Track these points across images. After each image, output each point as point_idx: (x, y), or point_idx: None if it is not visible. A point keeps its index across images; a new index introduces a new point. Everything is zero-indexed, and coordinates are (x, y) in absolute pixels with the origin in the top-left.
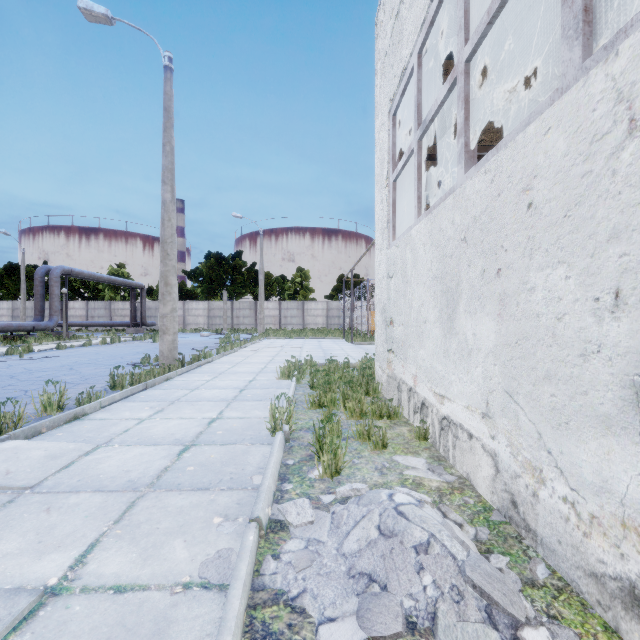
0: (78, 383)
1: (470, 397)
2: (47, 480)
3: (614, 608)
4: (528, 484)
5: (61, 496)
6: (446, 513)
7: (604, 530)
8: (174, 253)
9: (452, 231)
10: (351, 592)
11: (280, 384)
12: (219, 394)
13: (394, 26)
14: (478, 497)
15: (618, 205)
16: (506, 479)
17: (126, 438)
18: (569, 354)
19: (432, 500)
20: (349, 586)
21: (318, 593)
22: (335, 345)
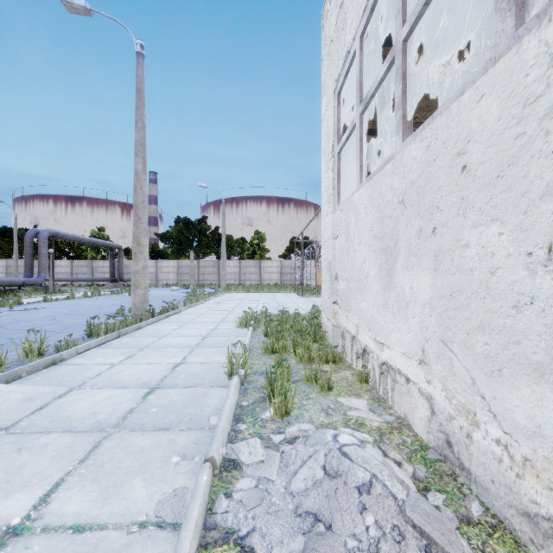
0: (59, 332)
1: (407, 345)
2: (22, 421)
3: (547, 547)
4: (462, 426)
5: (33, 436)
6: (386, 452)
7: (537, 472)
8: (145, 217)
9: (391, 195)
10: (298, 531)
11: (238, 332)
12: (184, 341)
13: (339, 15)
14: (415, 436)
15: (551, 164)
16: (441, 420)
17: (97, 382)
18: (502, 306)
19: (373, 439)
20: (296, 525)
21: (266, 532)
22: (287, 298)
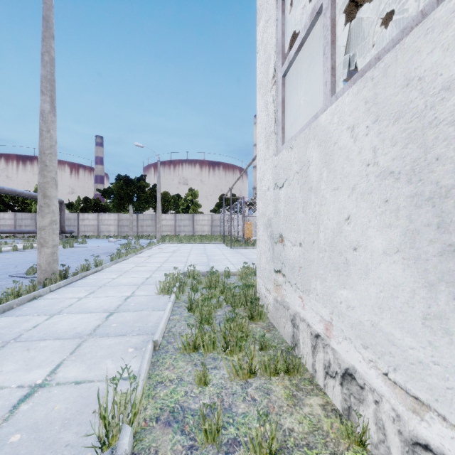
0: None
1: None
2: None
3: None
4: None
5: None
6: None
7: None
8: (54, 165)
9: None
10: None
11: (157, 302)
12: (78, 323)
13: None
14: None
15: None
16: None
17: None
18: None
19: None
20: None
21: None
22: (217, 250)
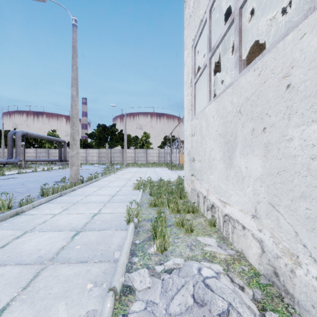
0: (24, 192)
1: (243, 204)
2: None
3: None
4: (287, 263)
5: None
6: (232, 278)
7: None
8: (78, 123)
9: (231, 107)
10: None
11: (133, 193)
12: (100, 199)
13: None
14: (250, 265)
15: None
16: (270, 257)
17: (43, 226)
18: None
19: (223, 268)
20: None
21: None
22: (163, 171)
